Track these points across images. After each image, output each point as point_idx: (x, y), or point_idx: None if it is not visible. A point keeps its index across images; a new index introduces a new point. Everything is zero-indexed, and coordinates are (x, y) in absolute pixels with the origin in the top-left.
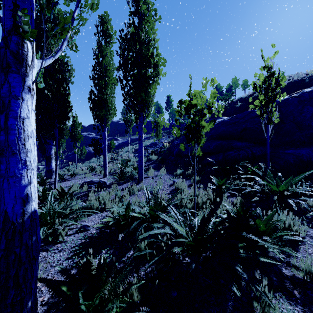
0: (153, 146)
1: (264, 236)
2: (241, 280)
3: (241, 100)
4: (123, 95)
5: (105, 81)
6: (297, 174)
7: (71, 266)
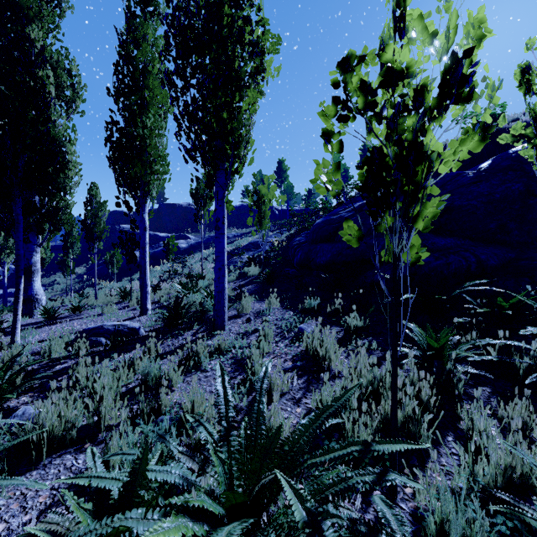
0: (252, 249)
1: None
2: None
3: None
4: (175, 116)
5: (144, 99)
6: None
7: None
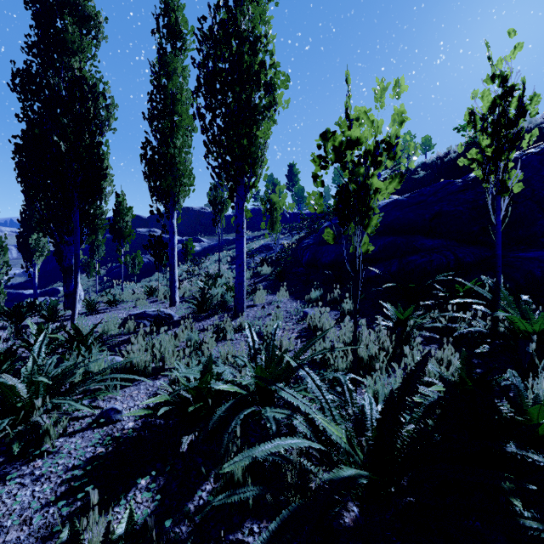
0: (264, 251)
1: None
2: None
3: (424, 168)
4: (205, 143)
5: (173, 122)
6: None
7: (50, 529)
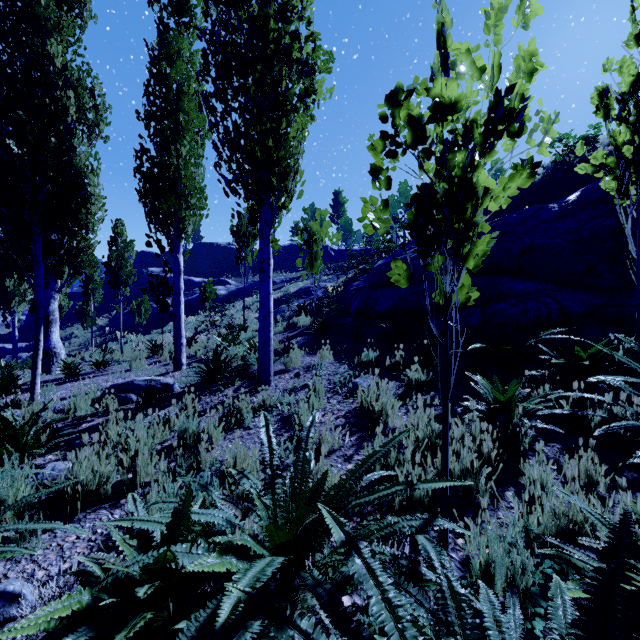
0: (303, 296)
1: None
2: None
3: None
4: (215, 145)
5: (178, 124)
6: None
7: None
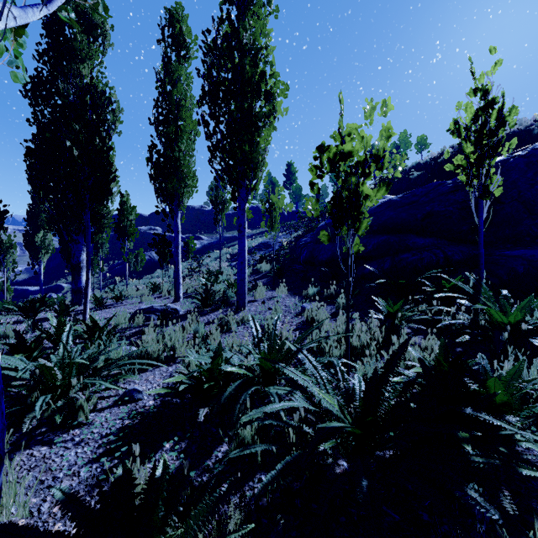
0: (263, 249)
1: (502, 414)
2: (475, 518)
3: (418, 168)
4: (209, 148)
5: (178, 127)
6: (536, 292)
7: (96, 479)
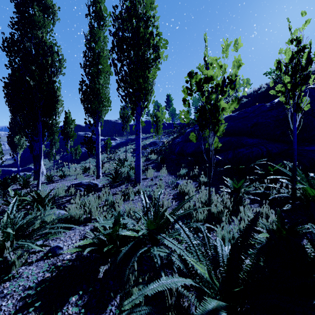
0: (152, 145)
1: None
2: None
3: (246, 97)
4: (117, 81)
5: (98, 69)
6: None
7: None
